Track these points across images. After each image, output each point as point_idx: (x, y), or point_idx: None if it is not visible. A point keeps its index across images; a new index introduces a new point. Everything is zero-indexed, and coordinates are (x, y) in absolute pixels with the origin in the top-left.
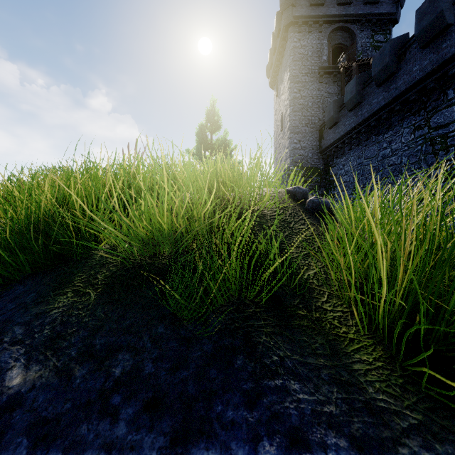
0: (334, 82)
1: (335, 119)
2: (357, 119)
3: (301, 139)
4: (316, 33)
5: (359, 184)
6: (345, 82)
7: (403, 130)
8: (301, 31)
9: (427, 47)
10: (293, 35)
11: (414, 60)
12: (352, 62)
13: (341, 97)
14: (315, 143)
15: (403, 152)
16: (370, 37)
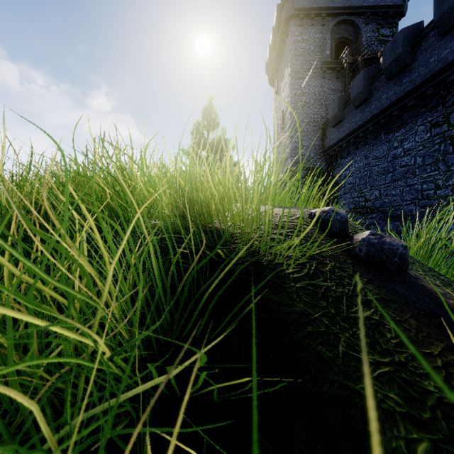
0: (337, 78)
1: (339, 116)
2: (364, 116)
3: (302, 138)
4: (318, 26)
5: (366, 186)
6: (349, 78)
7: (417, 128)
8: (302, 24)
9: (448, 34)
10: (295, 29)
11: (432, 49)
12: (358, 56)
13: (346, 93)
14: (317, 143)
15: (417, 152)
16: (376, 30)
